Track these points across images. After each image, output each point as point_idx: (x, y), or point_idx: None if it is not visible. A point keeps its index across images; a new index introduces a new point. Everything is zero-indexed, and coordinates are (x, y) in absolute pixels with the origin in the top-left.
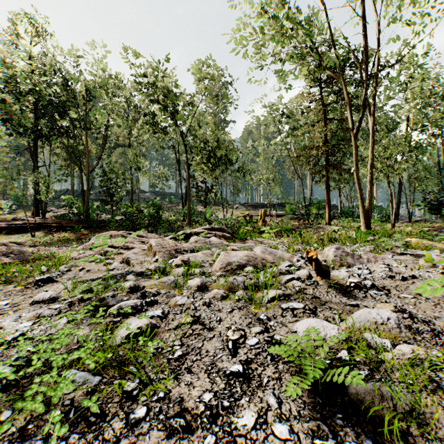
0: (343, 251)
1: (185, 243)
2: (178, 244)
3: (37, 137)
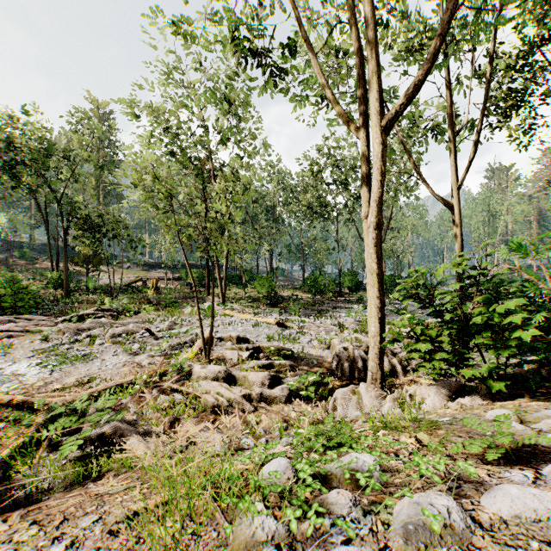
0: (174, 323)
1: (82, 324)
2: (79, 326)
3: None
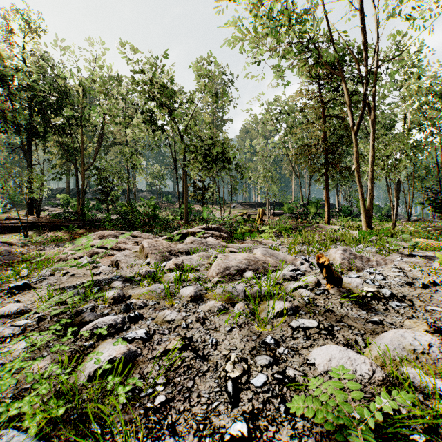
0: (351, 253)
1: (180, 243)
2: (172, 245)
3: (31, 134)
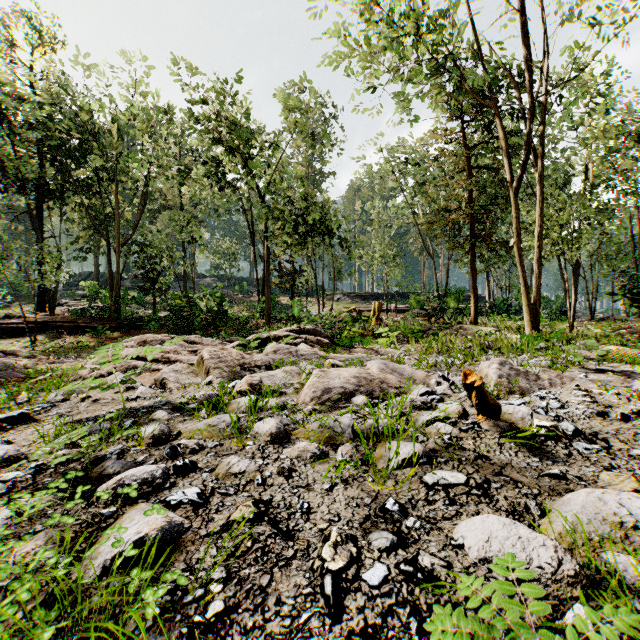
0: (511, 368)
1: (258, 353)
2: (246, 356)
3: (42, 193)
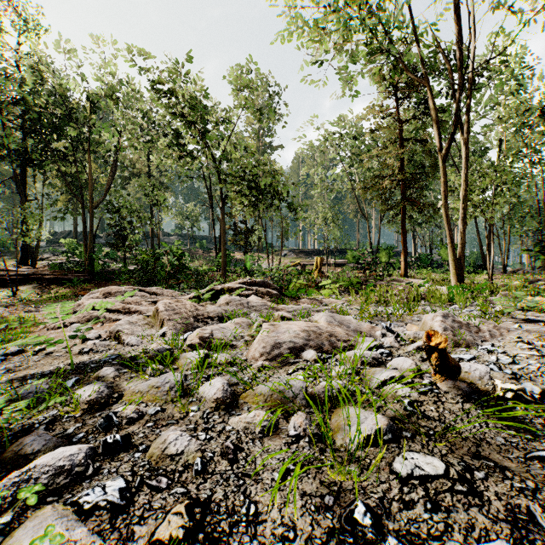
0: (453, 320)
1: (212, 304)
2: (200, 307)
3: (25, 161)
